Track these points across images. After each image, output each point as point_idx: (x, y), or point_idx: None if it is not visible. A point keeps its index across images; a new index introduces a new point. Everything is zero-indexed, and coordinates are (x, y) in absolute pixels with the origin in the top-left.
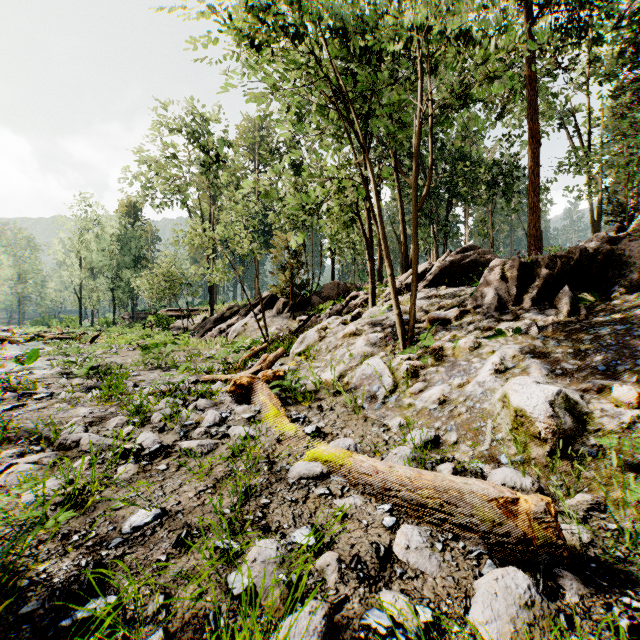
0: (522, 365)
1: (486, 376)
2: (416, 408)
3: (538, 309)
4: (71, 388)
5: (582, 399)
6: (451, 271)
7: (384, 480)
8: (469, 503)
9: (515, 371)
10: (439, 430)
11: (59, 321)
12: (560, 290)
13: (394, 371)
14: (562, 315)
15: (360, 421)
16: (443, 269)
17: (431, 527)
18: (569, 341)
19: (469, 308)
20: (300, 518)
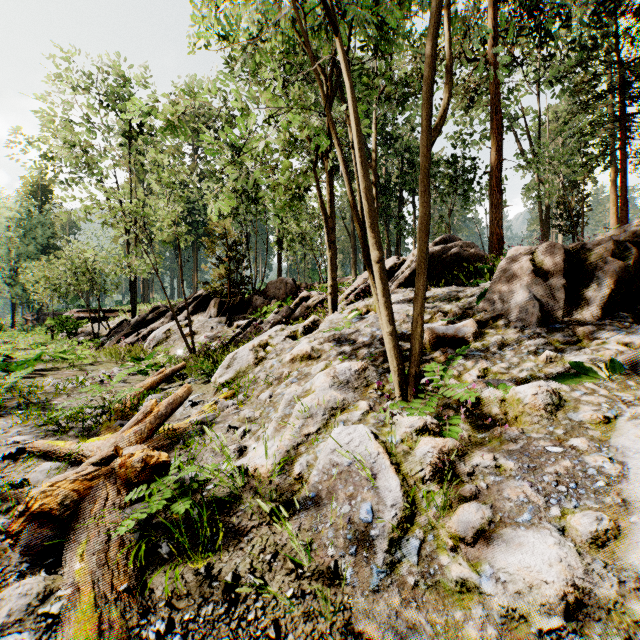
0: None
1: None
2: (488, 606)
3: (619, 324)
4: None
5: None
6: (430, 267)
7: None
8: None
9: None
10: None
11: None
12: (635, 293)
13: (399, 459)
14: None
15: None
16: None
17: None
18: None
19: (485, 319)
20: None
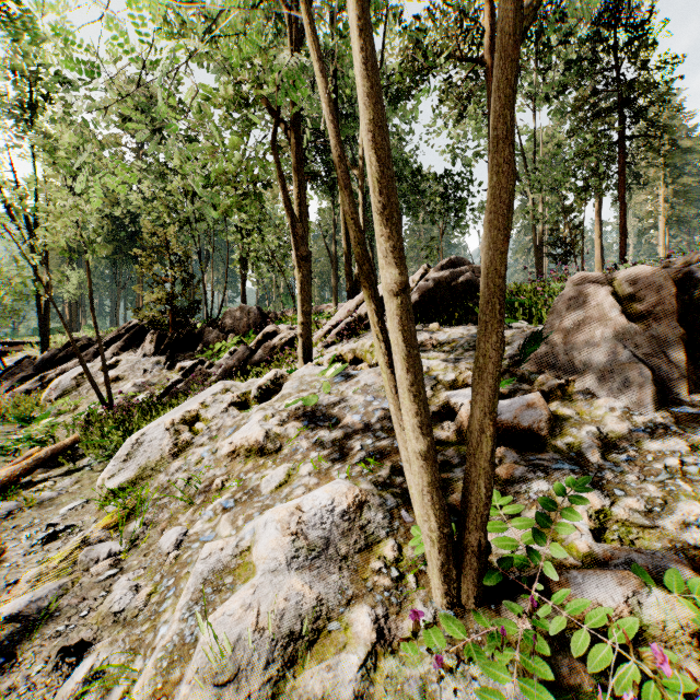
0: None
1: None
2: None
3: None
4: None
5: None
6: (437, 297)
7: None
8: None
9: None
10: None
11: None
12: None
13: None
14: None
15: None
16: (426, 293)
17: None
18: None
19: (549, 387)
20: None
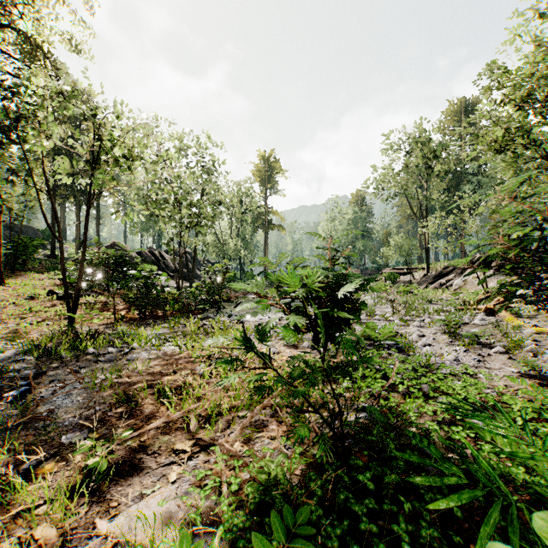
0: None
1: None
2: None
3: None
4: None
5: None
6: None
7: None
8: None
9: None
10: None
11: None
12: None
13: None
14: None
15: None
16: None
17: None
18: None
19: None
20: (527, 337)
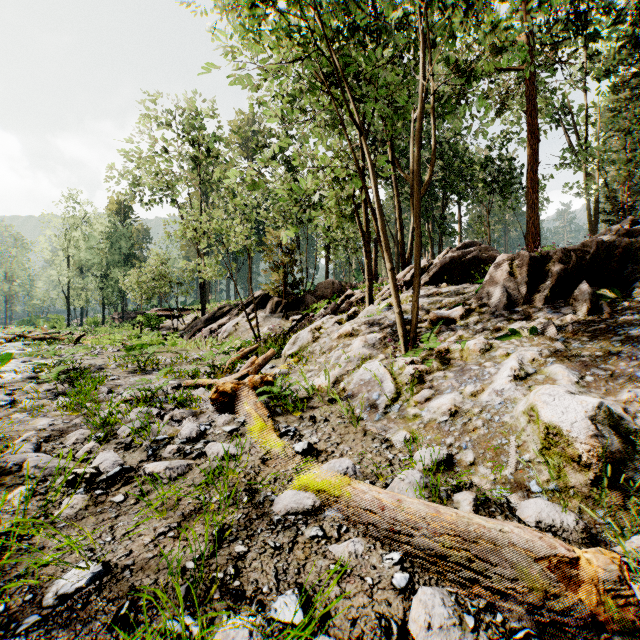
0: (545, 370)
1: (504, 383)
2: (423, 420)
3: (553, 307)
4: (37, 395)
5: (625, 413)
6: (451, 268)
7: (391, 516)
8: (508, 561)
9: (538, 378)
10: (451, 447)
11: (46, 321)
12: (575, 286)
13: (396, 376)
14: (581, 313)
15: (359, 435)
16: (443, 266)
17: (456, 588)
18: (595, 343)
19: (474, 306)
20: (285, 575)
